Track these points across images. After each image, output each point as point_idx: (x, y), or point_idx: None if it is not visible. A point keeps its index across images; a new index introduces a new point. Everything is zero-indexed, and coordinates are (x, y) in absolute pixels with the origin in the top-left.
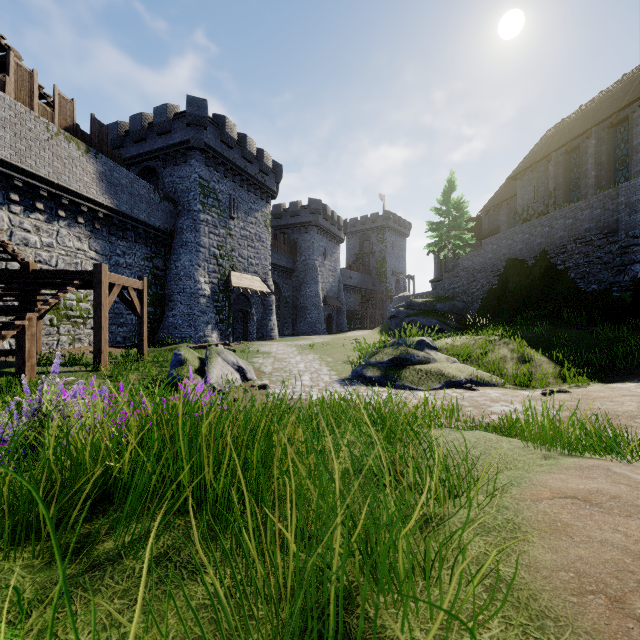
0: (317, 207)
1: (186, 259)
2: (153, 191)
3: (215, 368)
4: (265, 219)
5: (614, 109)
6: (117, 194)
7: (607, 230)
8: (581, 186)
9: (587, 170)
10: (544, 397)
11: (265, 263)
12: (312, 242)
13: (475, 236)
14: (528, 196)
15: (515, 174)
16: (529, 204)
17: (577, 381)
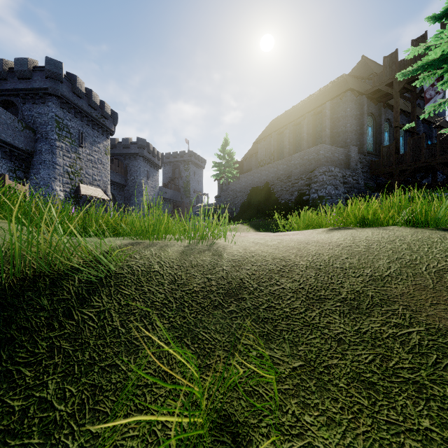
0: (143, 144)
1: (45, 173)
2: (17, 121)
3: None
4: (105, 149)
5: (295, 117)
6: None
7: (288, 175)
8: (284, 152)
9: (286, 144)
10: None
11: (105, 179)
12: (139, 167)
13: (240, 172)
14: (263, 153)
15: (257, 141)
16: (263, 158)
17: None
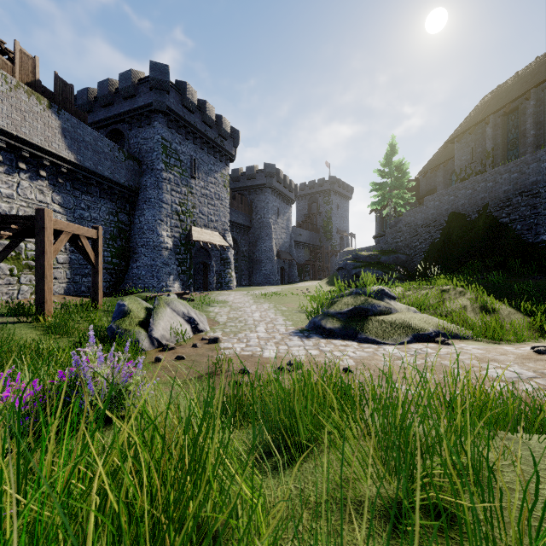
0: (271, 171)
1: (149, 214)
2: (117, 150)
3: (162, 320)
4: (224, 180)
5: None
6: (81, 150)
7: None
8: (519, 145)
9: (526, 130)
10: (542, 356)
11: (224, 220)
12: (267, 202)
13: (413, 196)
14: (466, 157)
15: (453, 137)
16: (467, 164)
17: None
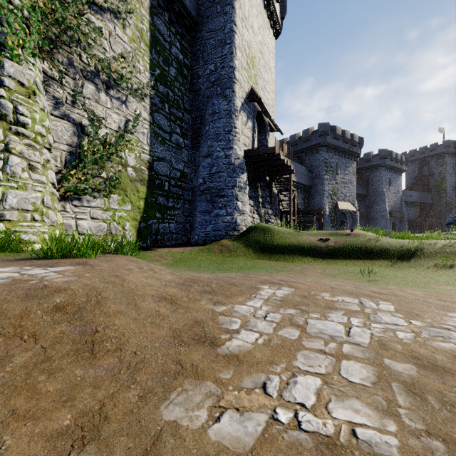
0: (385, 154)
1: (318, 198)
2: (306, 170)
3: None
4: (353, 170)
5: None
6: (297, 175)
7: None
8: None
9: None
10: None
11: (353, 194)
12: (381, 177)
13: None
14: None
15: None
16: None
17: None
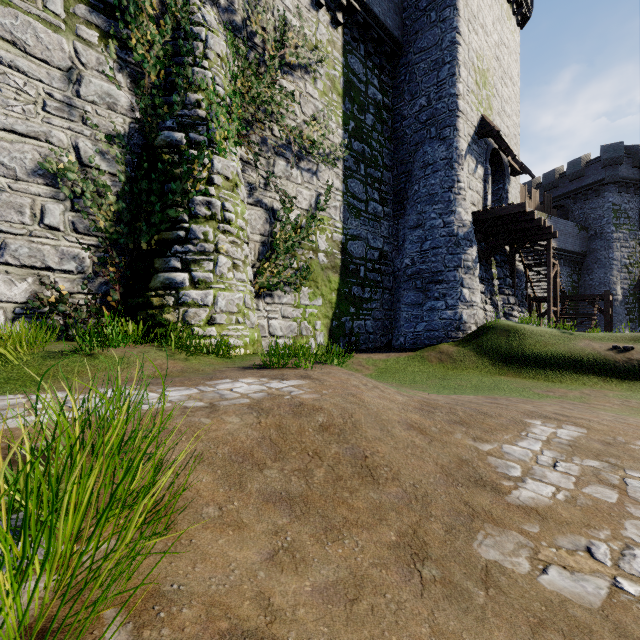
0: None
1: (600, 272)
2: (574, 227)
3: None
4: None
5: None
6: (558, 238)
7: None
8: None
9: None
10: None
11: None
12: None
13: None
14: None
15: None
16: None
17: None
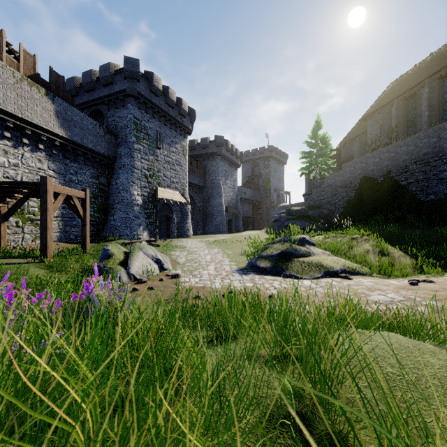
0: (221, 141)
1: (124, 177)
2: (99, 127)
3: (136, 260)
4: (183, 149)
5: (443, 65)
6: (70, 128)
7: (442, 154)
8: (417, 123)
9: (421, 111)
10: (413, 286)
11: (183, 181)
12: (217, 167)
13: (335, 162)
14: (376, 132)
15: (366, 116)
16: (376, 138)
17: (433, 271)
